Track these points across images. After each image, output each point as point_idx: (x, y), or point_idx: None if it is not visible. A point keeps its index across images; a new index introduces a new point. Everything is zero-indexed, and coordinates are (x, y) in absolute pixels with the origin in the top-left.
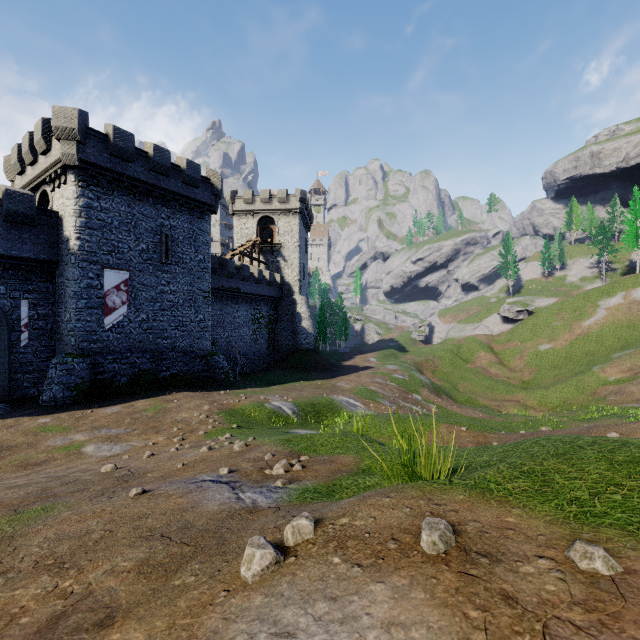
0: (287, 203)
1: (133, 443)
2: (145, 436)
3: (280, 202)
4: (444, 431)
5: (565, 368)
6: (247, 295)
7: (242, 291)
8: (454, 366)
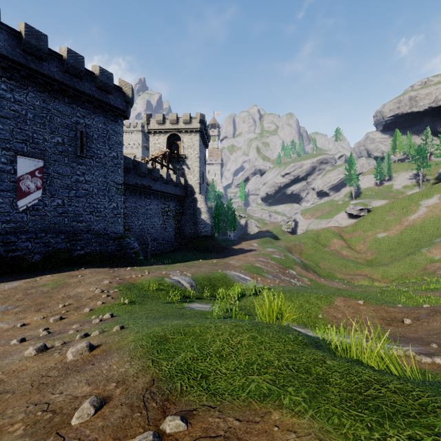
0: (190, 124)
1: (0, 324)
2: (22, 315)
3: (184, 123)
4: (342, 305)
5: (399, 250)
6: (157, 192)
7: (153, 189)
8: (315, 249)
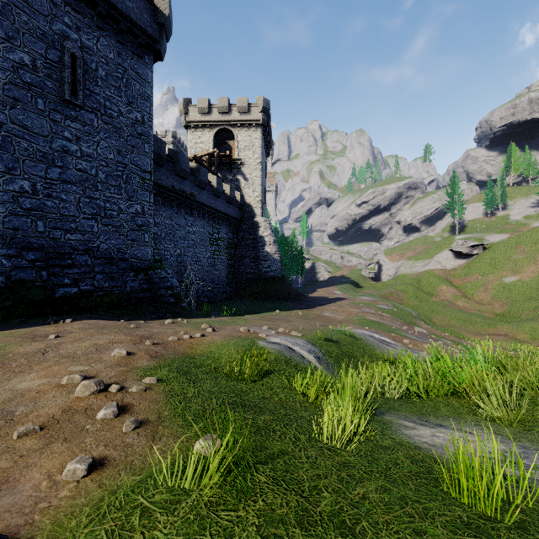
0: (248, 113)
1: None
2: None
3: (240, 112)
4: None
5: None
6: (204, 207)
7: (198, 200)
8: (419, 299)
